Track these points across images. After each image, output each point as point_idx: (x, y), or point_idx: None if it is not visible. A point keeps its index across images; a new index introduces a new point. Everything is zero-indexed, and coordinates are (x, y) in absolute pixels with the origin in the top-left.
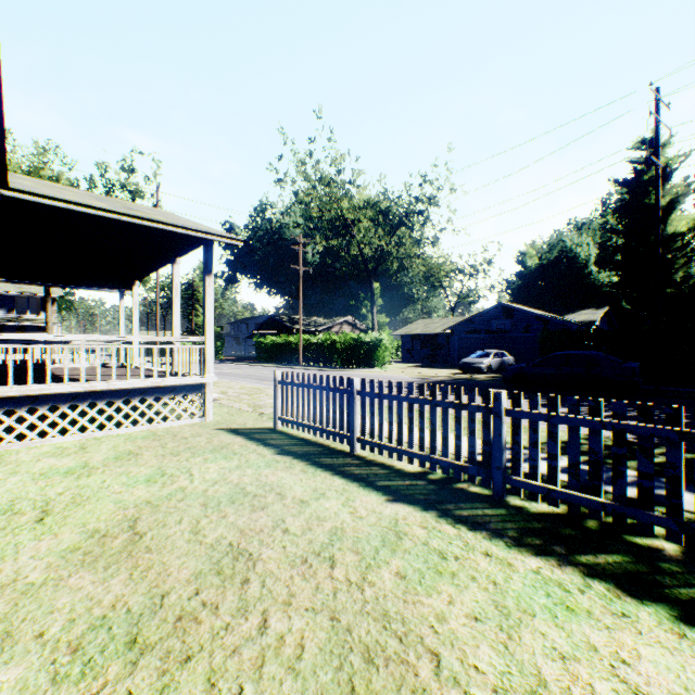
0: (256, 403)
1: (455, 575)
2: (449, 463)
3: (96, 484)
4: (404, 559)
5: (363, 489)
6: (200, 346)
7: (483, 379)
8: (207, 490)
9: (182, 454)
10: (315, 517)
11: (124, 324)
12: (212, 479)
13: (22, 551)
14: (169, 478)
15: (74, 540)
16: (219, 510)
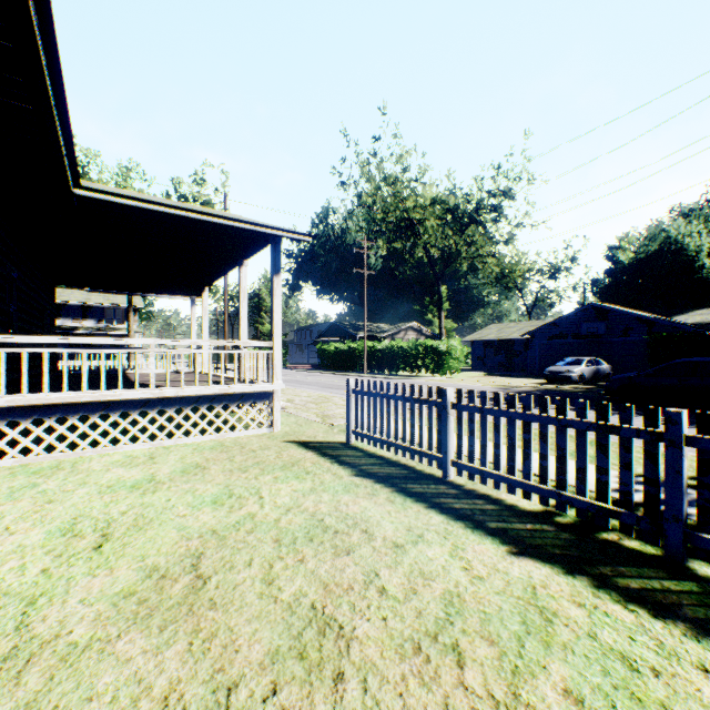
0: (324, 413)
1: (667, 708)
2: (587, 504)
3: (160, 503)
4: (568, 664)
5: (471, 532)
6: (268, 351)
7: (577, 390)
8: (280, 519)
9: (251, 470)
10: (417, 572)
11: (195, 330)
12: (284, 505)
13: (72, 590)
14: (237, 500)
15: (129, 579)
16: (295, 551)
